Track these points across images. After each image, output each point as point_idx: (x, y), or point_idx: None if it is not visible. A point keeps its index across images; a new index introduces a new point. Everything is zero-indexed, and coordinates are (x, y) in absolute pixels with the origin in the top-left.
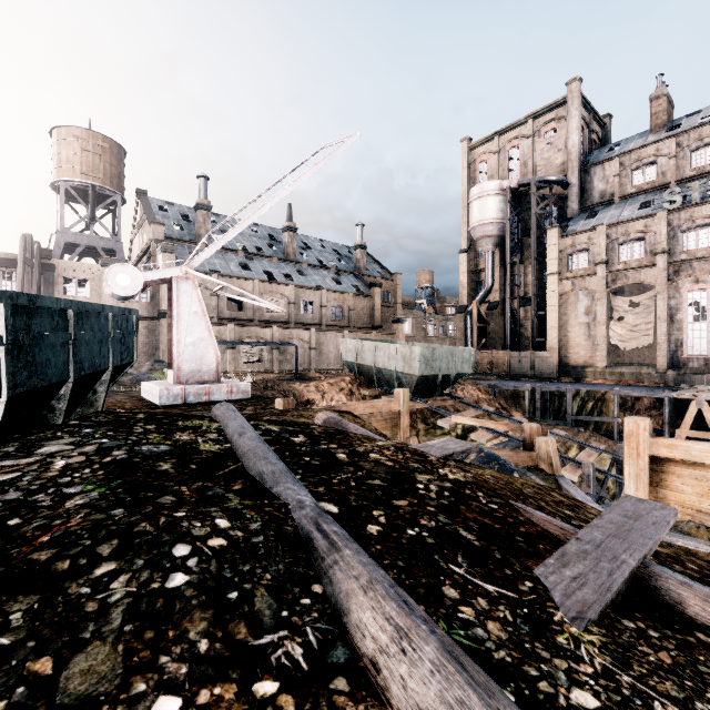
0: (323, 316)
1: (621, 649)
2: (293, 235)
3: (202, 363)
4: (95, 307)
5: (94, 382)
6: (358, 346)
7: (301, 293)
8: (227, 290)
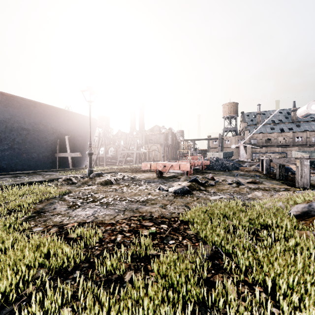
0: (307, 141)
1: (241, 162)
2: (295, 112)
3: (243, 156)
4: (229, 152)
5: (229, 157)
6: (294, 153)
7: (295, 134)
8: (265, 137)
